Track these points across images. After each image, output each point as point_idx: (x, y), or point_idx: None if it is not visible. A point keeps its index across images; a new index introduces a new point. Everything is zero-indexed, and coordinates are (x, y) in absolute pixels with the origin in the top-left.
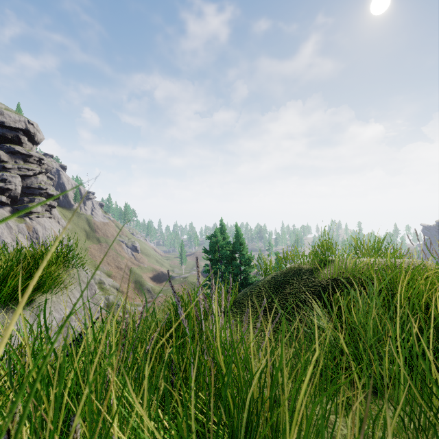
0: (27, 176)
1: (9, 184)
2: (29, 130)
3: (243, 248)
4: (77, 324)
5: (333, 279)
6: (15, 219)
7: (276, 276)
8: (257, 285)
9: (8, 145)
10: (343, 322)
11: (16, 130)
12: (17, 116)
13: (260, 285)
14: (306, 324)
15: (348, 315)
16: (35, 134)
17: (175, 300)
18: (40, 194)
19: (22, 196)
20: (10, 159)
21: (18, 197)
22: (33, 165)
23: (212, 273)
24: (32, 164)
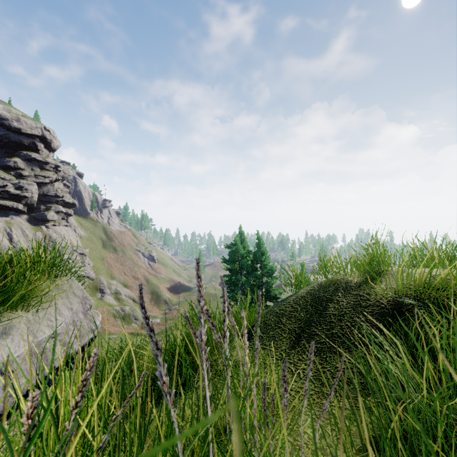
0: (43, 184)
1: (26, 191)
2: (46, 137)
3: (265, 258)
4: (60, 349)
5: (396, 297)
6: (31, 228)
7: (313, 290)
8: (288, 302)
9: (25, 152)
10: (442, 370)
11: (33, 137)
12: (33, 123)
13: (291, 301)
14: (366, 362)
15: (431, 351)
16: (51, 141)
17: (153, 345)
18: (56, 202)
19: (39, 204)
20: (27, 166)
21: (35, 205)
22: (50, 172)
23: (232, 284)
24: (49, 172)
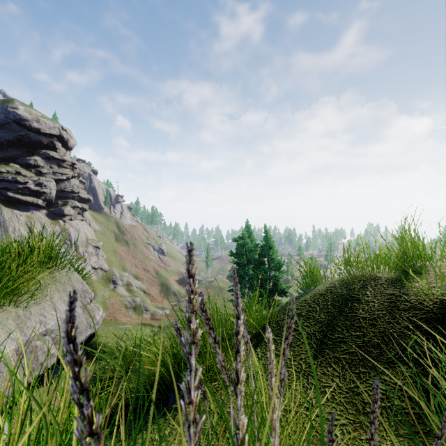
0: (61, 180)
1: (45, 188)
2: (63, 136)
3: (272, 252)
4: (53, 347)
5: (444, 298)
6: (50, 222)
7: (333, 287)
8: (304, 300)
9: (44, 151)
10: None
11: (51, 136)
12: (52, 123)
13: (308, 299)
14: (416, 384)
15: None
16: (68, 140)
17: (80, 423)
18: (72, 197)
19: (57, 199)
20: (46, 164)
21: (53, 200)
22: (67, 170)
23: (239, 278)
24: (66, 169)
